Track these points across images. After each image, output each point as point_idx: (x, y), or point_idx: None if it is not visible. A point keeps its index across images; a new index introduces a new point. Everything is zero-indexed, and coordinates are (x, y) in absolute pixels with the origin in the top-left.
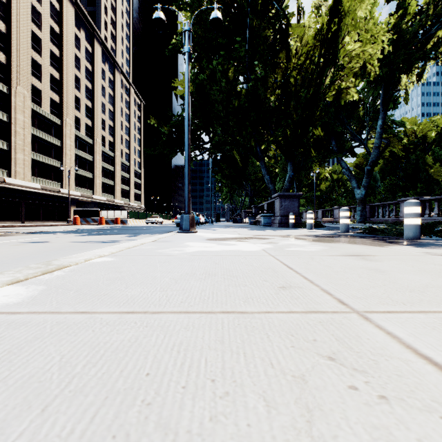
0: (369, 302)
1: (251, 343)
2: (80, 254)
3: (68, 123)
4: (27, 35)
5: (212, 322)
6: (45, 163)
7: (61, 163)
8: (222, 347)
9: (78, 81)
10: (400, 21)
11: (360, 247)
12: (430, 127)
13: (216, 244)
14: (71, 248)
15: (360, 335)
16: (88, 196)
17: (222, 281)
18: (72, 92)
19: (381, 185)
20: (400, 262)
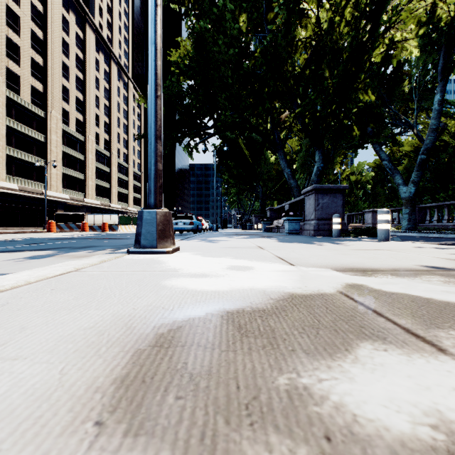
0: None
1: None
2: None
3: (54, 115)
4: (1, 9)
5: None
6: (25, 160)
7: (45, 161)
8: None
9: (66, 69)
10: None
11: None
12: None
13: None
14: None
15: None
16: (79, 199)
17: None
18: (58, 80)
19: None
20: None
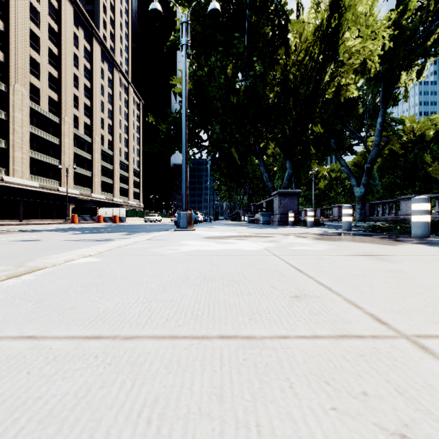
0: (415, 319)
1: (267, 400)
2: (62, 254)
3: (67, 121)
4: (26, 33)
5: (206, 356)
6: (44, 161)
7: (60, 161)
8: (221, 410)
9: (77, 79)
10: (400, 17)
11: (370, 246)
12: (428, 125)
13: (214, 243)
14: (61, 246)
15: (431, 382)
16: (87, 194)
17: (221, 288)
18: (70, 90)
19: (379, 183)
20: (422, 263)
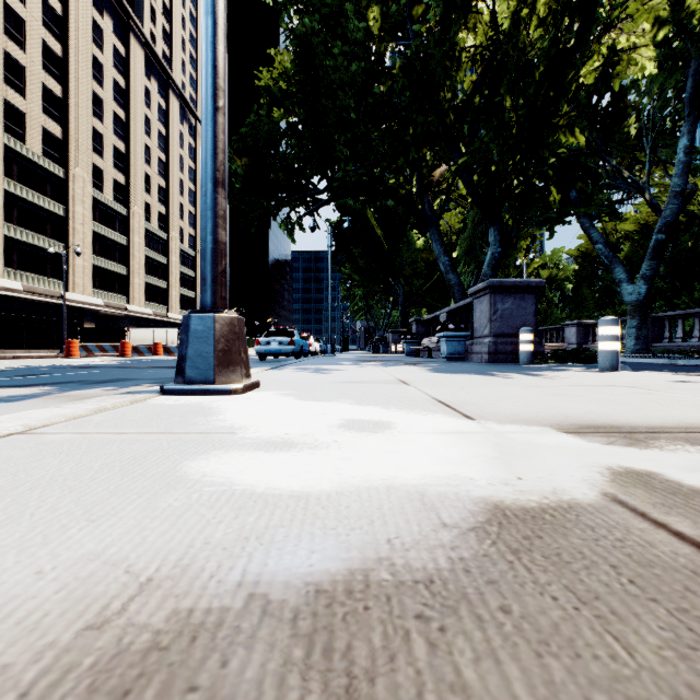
0: None
1: None
2: None
3: (79, 175)
4: None
5: None
6: (34, 245)
7: (66, 246)
8: None
9: (99, 103)
10: None
11: None
12: None
13: None
14: None
15: None
16: (118, 306)
17: None
18: (86, 121)
19: None
20: None
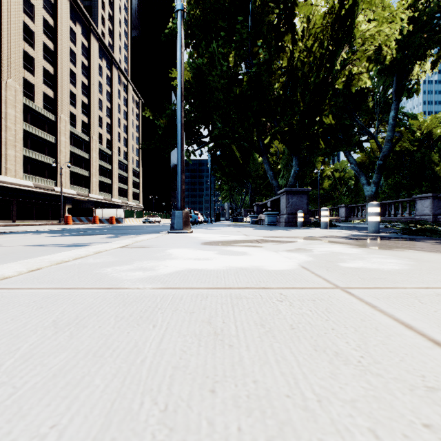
0: None
1: None
2: None
3: (63, 119)
4: (19, 27)
5: None
6: (39, 160)
7: (56, 160)
8: None
9: (73, 76)
10: (417, 0)
11: None
12: (436, 123)
13: (216, 253)
14: (7, 256)
15: None
16: (84, 195)
17: None
18: (67, 87)
19: (384, 183)
20: None
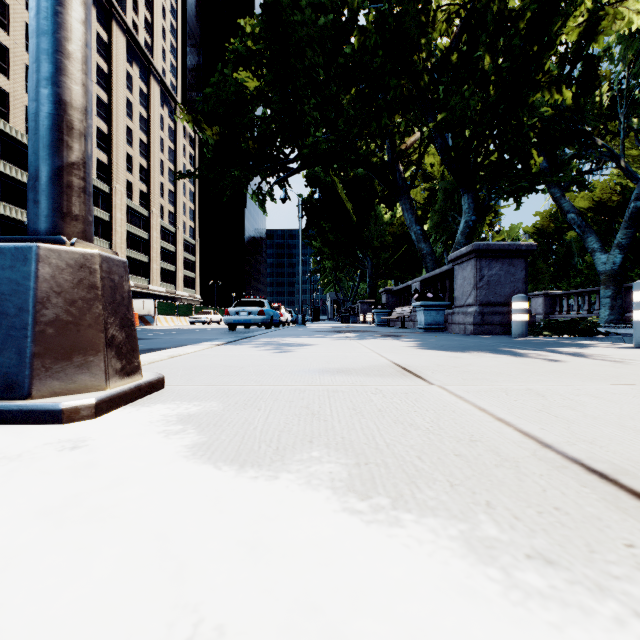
0: None
1: None
2: None
3: None
4: None
5: None
6: (18, 219)
7: None
8: None
9: None
10: None
11: None
12: None
13: None
14: None
15: None
16: None
17: None
18: None
19: (579, 262)
20: None
